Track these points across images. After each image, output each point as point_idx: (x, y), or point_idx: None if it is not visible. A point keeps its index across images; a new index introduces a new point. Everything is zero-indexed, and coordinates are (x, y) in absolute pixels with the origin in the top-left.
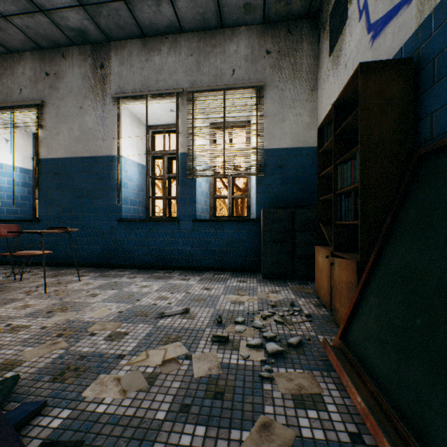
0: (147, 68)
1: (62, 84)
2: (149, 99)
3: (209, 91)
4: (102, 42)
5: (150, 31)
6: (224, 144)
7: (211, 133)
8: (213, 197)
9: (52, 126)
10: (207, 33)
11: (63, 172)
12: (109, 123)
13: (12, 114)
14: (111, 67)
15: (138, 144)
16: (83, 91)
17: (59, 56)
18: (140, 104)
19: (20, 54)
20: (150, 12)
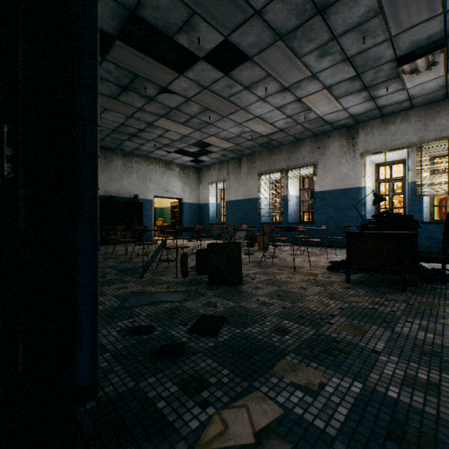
0: (384, 134)
1: (327, 151)
2: (386, 152)
3: (434, 141)
4: (352, 125)
5: (388, 114)
6: (448, 174)
7: (431, 163)
8: (432, 206)
9: (321, 174)
10: (432, 105)
11: (328, 198)
12: (357, 169)
13: (300, 171)
14: (358, 138)
15: (371, 177)
16: (340, 153)
17: (325, 138)
18: (378, 155)
19: (303, 140)
20: (392, 108)
